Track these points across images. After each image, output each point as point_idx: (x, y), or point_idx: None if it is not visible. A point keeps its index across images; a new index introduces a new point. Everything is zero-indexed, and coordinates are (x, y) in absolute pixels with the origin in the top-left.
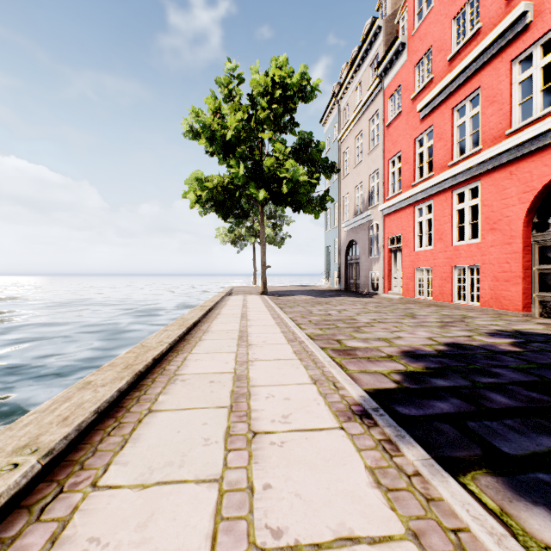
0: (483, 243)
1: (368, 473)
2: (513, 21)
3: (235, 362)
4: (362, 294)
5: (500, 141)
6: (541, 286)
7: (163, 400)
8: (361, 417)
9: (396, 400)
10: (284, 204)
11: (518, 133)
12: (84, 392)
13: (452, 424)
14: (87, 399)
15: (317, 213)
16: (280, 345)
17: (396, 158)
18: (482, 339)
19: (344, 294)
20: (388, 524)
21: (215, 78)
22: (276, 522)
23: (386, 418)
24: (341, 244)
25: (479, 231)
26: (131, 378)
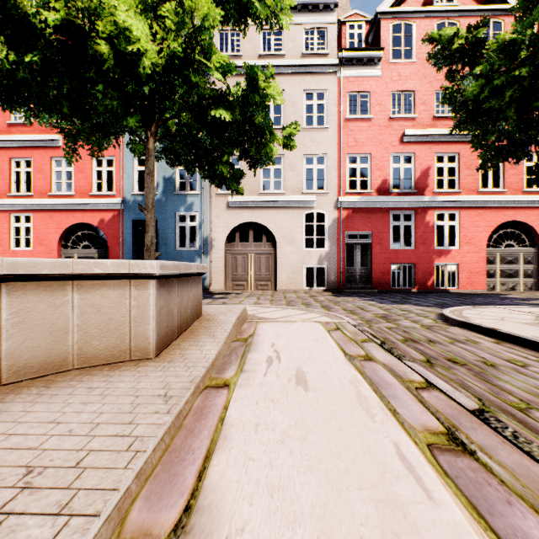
0: (35, 251)
1: None
2: (53, 139)
3: None
4: None
5: (46, 196)
6: None
7: None
8: None
9: None
10: None
11: (56, 197)
12: None
13: None
14: None
15: None
16: None
17: None
18: None
19: None
20: None
21: None
22: None
23: None
24: None
25: (33, 243)
26: None
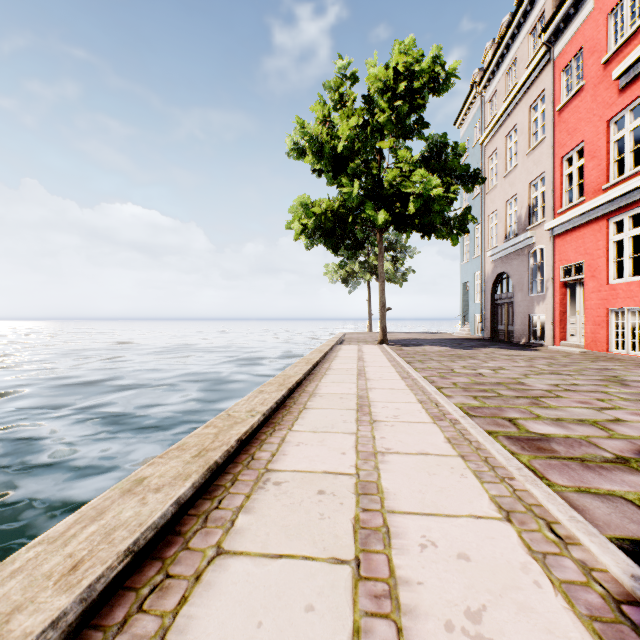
0: None
1: None
2: None
3: (356, 452)
4: (519, 344)
5: None
6: None
7: (242, 527)
8: None
9: None
10: (410, 228)
11: None
12: (127, 501)
13: None
14: (124, 520)
15: (455, 237)
16: (421, 425)
17: (574, 154)
18: None
19: (492, 344)
20: None
21: (323, 83)
22: None
23: None
24: (485, 278)
25: None
26: (200, 476)
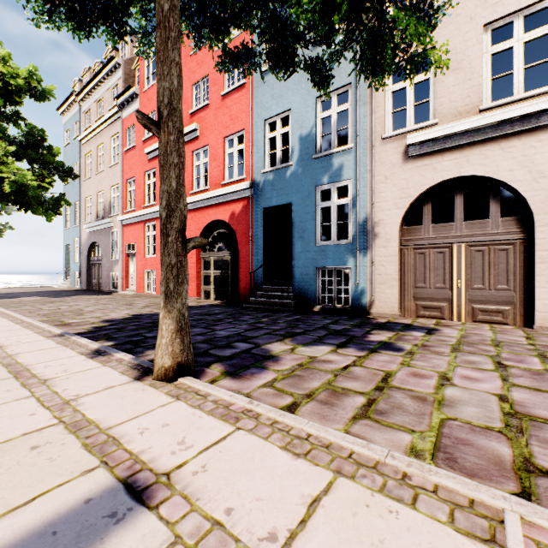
0: None
1: (56, 343)
2: (192, 130)
3: None
4: (104, 292)
5: (188, 196)
6: (204, 282)
7: None
8: (60, 336)
9: (84, 334)
10: (6, 201)
11: (195, 195)
12: None
13: (103, 335)
14: None
15: (50, 216)
16: (10, 326)
17: (132, 181)
18: (156, 311)
19: (84, 293)
20: (58, 346)
21: None
22: (18, 352)
23: (71, 334)
24: (83, 244)
25: None
26: None
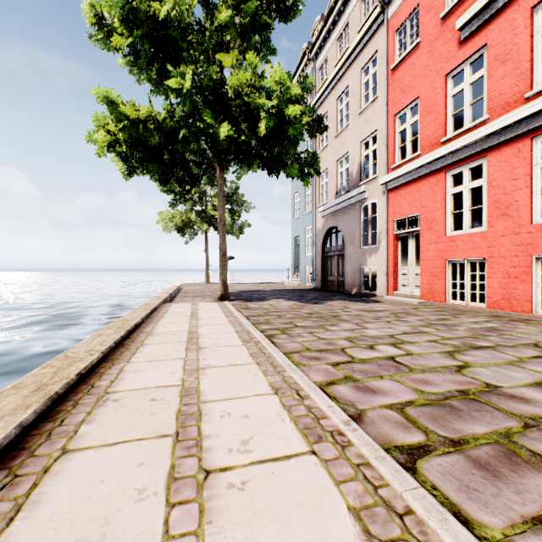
0: None
1: None
2: None
3: None
4: (353, 295)
5: None
6: None
7: None
8: None
9: None
10: (258, 159)
11: None
12: None
13: None
14: None
15: (306, 177)
16: None
17: (408, 111)
18: None
19: (331, 295)
20: None
21: None
22: None
23: None
24: (316, 232)
25: None
26: None
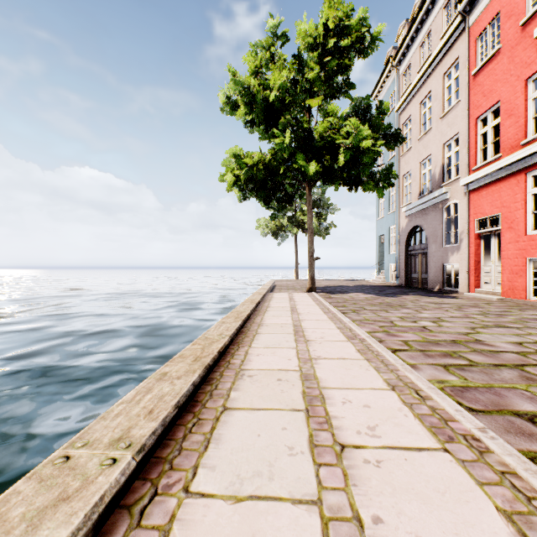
0: None
1: None
2: None
3: None
4: (434, 291)
5: None
6: None
7: None
8: None
9: None
10: (338, 181)
11: None
12: None
13: None
14: None
15: (380, 190)
16: (429, 461)
17: (489, 114)
18: None
19: (410, 291)
20: None
21: (255, 42)
22: None
23: None
24: (399, 231)
25: None
26: None
